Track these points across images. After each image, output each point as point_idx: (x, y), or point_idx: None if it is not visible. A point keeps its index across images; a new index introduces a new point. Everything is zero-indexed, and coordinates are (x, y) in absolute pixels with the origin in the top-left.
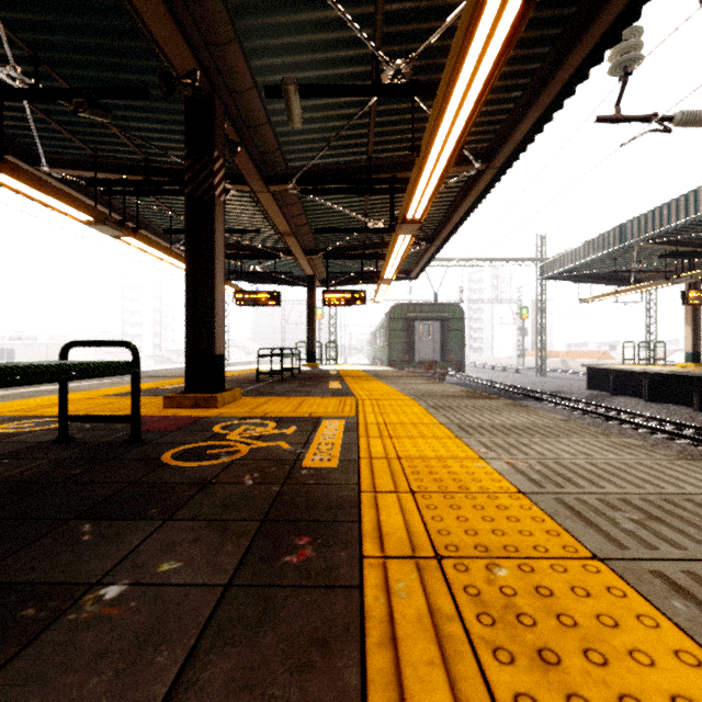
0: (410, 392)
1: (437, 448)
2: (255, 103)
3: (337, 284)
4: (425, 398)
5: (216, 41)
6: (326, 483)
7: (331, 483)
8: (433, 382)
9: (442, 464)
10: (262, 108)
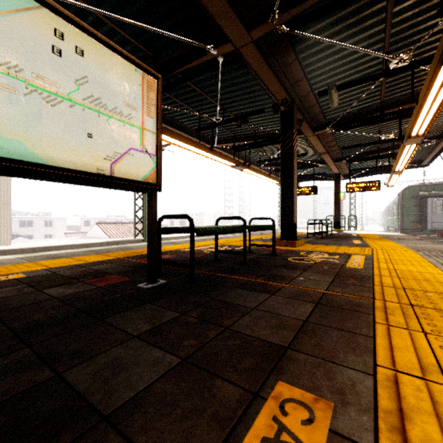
0: (413, 247)
1: (419, 269)
2: (310, 98)
3: (356, 176)
4: (423, 251)
5: (295, 81)
6: (357, 271)
7: (360, 271)
8: (437, 243)
9: (419, 273)
10: (314, 98)
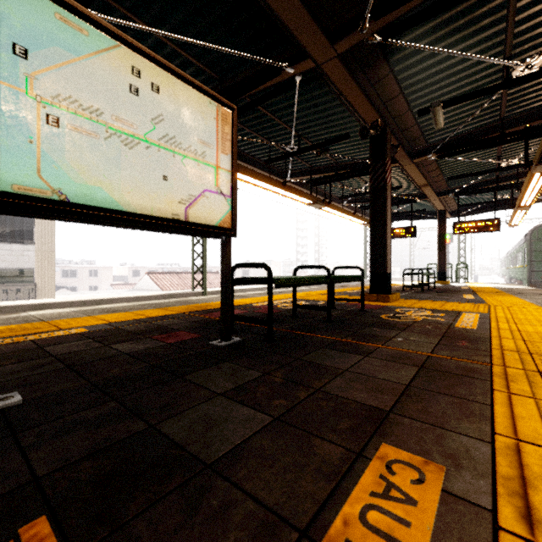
0: None
1: None
2: (408, 118)
3: (467, 214)
4: None
5: (389, 99)
6: (470, 332)
7: (473, 332)
8: None
9: None
10: (413, 118)
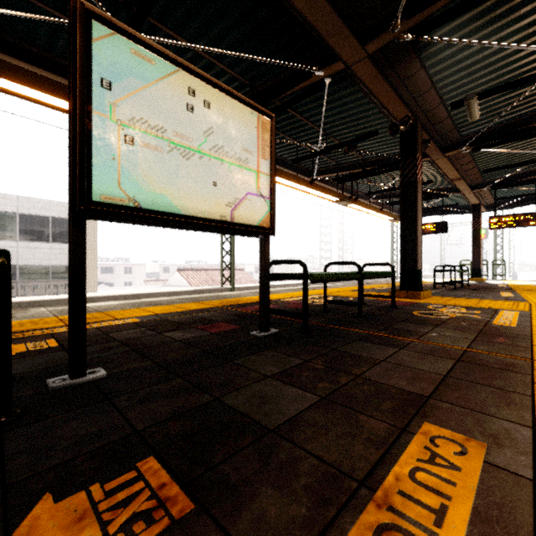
0: None
1: None
2: (440, 111)
3: (505, 207)
4: None
5: (420, 94)
6: (509, 329)
7: (512, 330)
8: None
9: None
10: (445, 111)
